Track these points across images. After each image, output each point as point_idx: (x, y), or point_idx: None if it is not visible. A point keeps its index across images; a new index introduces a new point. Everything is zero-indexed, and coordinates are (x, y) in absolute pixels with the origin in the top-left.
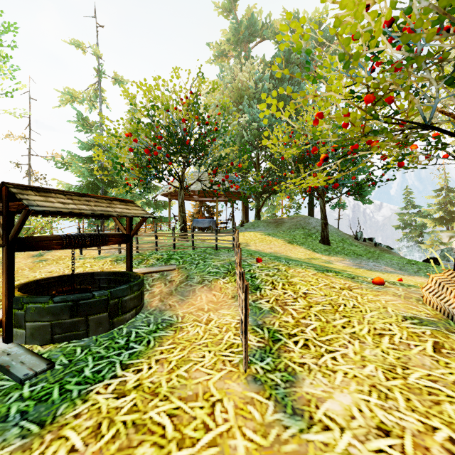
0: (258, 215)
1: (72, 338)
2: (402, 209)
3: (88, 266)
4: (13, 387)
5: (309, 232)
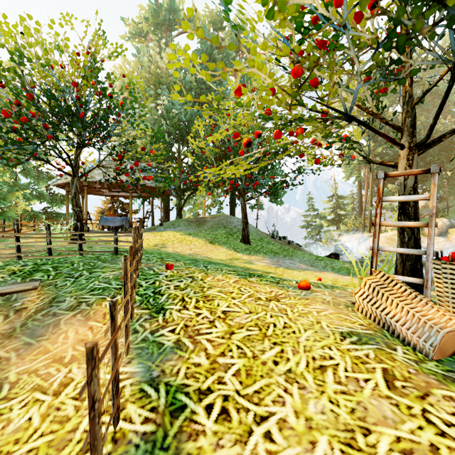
0: (180, 213)
1: None
2: (306, 211)
3: None
4: None
5: (231, 232)
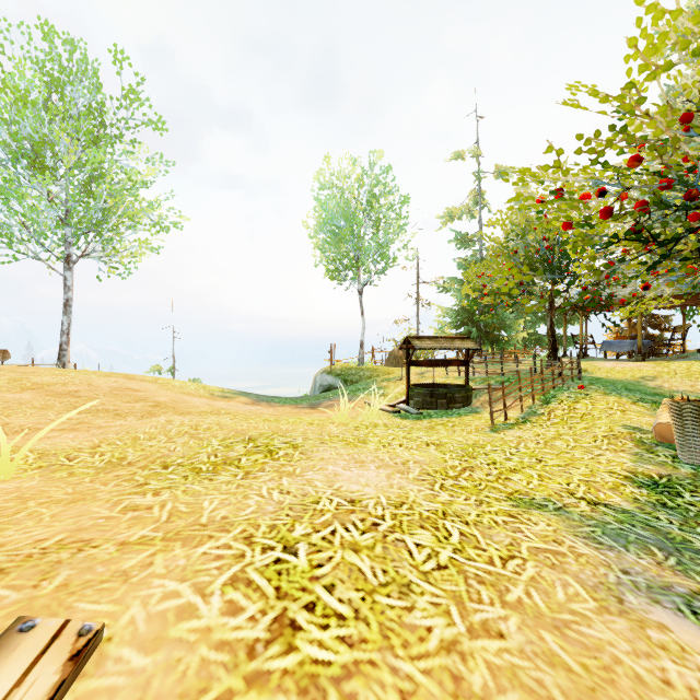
0: None
1: (430, 408)
2: None
3: (448, 382)
4: (410, 415)
5: None
